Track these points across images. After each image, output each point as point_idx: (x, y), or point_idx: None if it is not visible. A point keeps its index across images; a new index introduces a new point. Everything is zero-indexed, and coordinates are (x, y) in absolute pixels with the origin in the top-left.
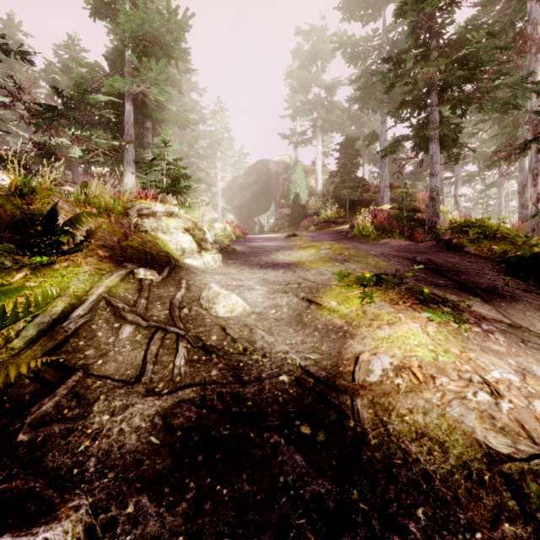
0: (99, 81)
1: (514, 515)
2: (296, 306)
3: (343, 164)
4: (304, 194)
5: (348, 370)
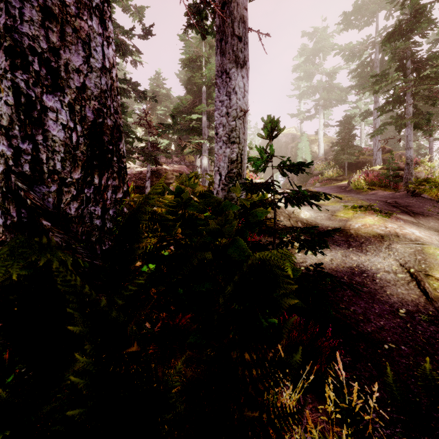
0: (187, 105)
1: (380, 238)
2: (327, 216)
3: (342, 136)
4: (308, 158)
5: (348, 226)
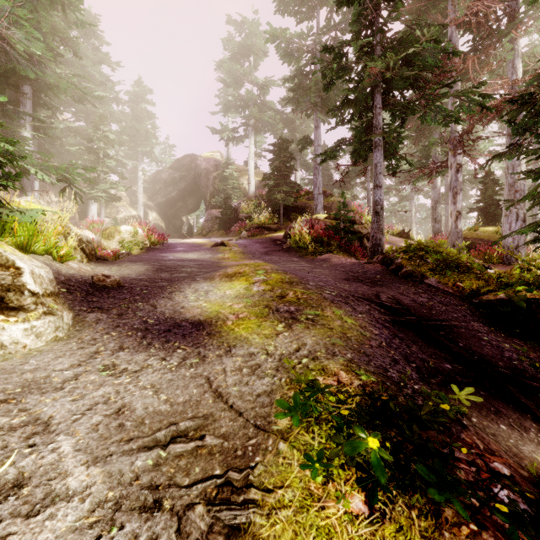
0: None
1: None
2: None
3: (277, 166)
4: (236, 195)
5: None
